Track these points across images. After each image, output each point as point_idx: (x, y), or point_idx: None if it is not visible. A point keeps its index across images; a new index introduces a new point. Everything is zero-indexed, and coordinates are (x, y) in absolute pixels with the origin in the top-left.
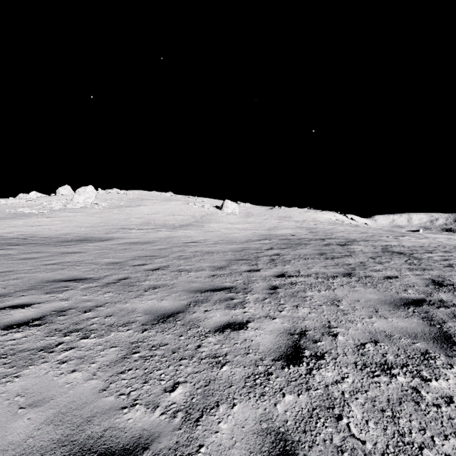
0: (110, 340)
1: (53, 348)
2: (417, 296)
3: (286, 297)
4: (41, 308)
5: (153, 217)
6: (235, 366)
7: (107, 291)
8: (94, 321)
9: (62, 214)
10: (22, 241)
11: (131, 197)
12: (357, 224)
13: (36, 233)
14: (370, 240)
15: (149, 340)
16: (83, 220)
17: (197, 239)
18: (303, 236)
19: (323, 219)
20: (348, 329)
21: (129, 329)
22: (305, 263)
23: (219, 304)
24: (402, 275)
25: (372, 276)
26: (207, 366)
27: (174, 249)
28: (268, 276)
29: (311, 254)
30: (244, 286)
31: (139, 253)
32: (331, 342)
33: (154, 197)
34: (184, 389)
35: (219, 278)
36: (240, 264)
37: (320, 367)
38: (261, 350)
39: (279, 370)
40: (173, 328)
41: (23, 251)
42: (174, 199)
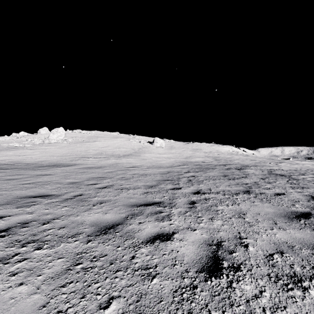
0: (58, 251)
1: (9, 259)
2: (303, 210)
3: (202, 211)
4: (9, 221)
5: (105, 149)
6: (164, 278)
7: (65, 205)
8: (49, 233)
9: (41, 147)
10: (10, 166)
11: (90, 135)
12: (247, 154)
13: (21, 160)
14: (258, 165)
15: (91, 251)
16: (55, 151)
17: (135, 164)
18: (210, 162)
19: (223, 151)
20: (255, 240)
21: (76, 240)
22: (214, 183)
23: (151, 217)
24: (287, 192)
25: (265, 193)
26: (139, 278)
27: (118, 172)
28: (187, 193)
29: (218, 176)
30: (170, 201)
31: (93, 175)
32: (244, 253)
33: (105, 135)
34: (117, 305)
35: (150, 195)
36: (166, 184)
37: (239, 279)
38: (185, 261)
39: (203, 283)
40: (112, 239)
41: (9, 173)
42: (119, 136)
